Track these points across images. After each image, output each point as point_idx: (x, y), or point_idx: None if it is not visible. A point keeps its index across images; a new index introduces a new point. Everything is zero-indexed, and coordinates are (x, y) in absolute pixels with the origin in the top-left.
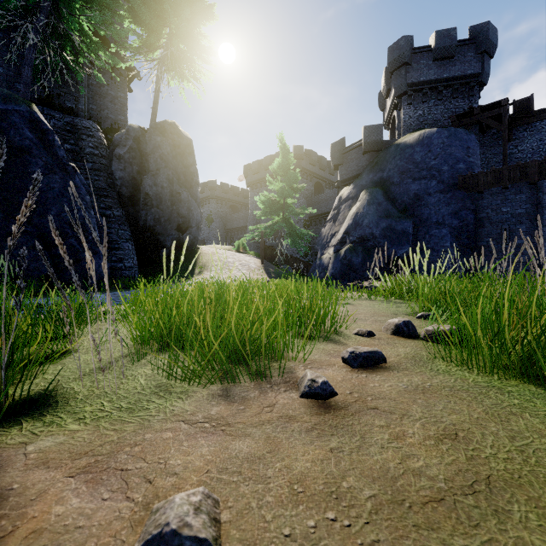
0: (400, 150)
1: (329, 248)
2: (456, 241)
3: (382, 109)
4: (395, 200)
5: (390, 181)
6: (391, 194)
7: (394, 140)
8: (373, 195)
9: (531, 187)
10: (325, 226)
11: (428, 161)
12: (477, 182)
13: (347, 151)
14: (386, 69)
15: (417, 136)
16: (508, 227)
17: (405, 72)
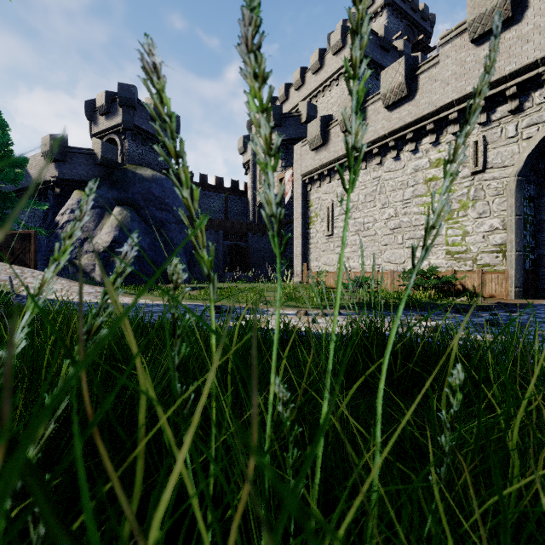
0: (139, 180)
1: (86, 254)
2: (186, 257)
3: (90, 119)
4: (147, 221)
5: (137, 203)
6: (142, 215)
7: (124, 164)
8: (133, 214)
9: (216, 232)
10: (63, 228)
11: (165, 199)
12: (193, 223)
13: (73, 152)
14: (107, 92)
15: (152, 175)
16: (207, 251)
17: (133, 114)
